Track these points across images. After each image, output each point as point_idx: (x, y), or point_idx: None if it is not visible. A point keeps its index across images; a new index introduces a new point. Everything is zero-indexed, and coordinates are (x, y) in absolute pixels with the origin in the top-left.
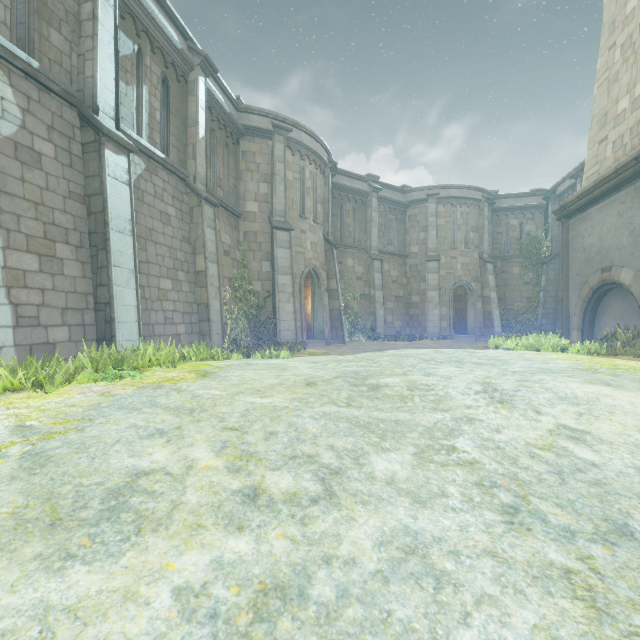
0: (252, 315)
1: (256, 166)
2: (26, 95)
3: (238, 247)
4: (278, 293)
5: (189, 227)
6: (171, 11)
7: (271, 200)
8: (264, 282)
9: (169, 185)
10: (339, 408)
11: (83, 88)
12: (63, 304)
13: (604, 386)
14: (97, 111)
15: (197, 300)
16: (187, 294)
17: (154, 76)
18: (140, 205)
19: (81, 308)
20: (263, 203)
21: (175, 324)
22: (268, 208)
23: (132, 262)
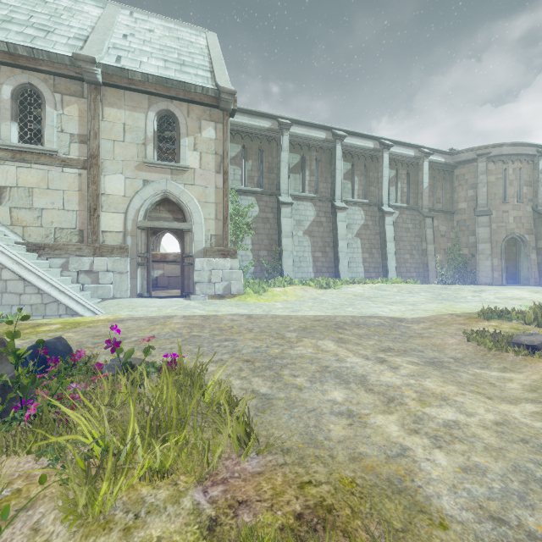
0: (461, 268)
1: (465, 181)
2: (366, 210)
3: (452, 230)
4: (478, 255)
5: (419, 230)
6: (410, 144)
7: (476, 199)
8: (470, 248)
9: (409, 215)
10: (427, 289)
11: (379, 199)
12: (374, 266)
13: (531, 292)
14: (382, 205)
15: (422, 262)
16: (417, 259)
17: (402, 175)
18: (397, 228)
19: (378, 267)
20: (470, 202)
21: (411, 272)
22: (474, 204)
23: (393, 251)
